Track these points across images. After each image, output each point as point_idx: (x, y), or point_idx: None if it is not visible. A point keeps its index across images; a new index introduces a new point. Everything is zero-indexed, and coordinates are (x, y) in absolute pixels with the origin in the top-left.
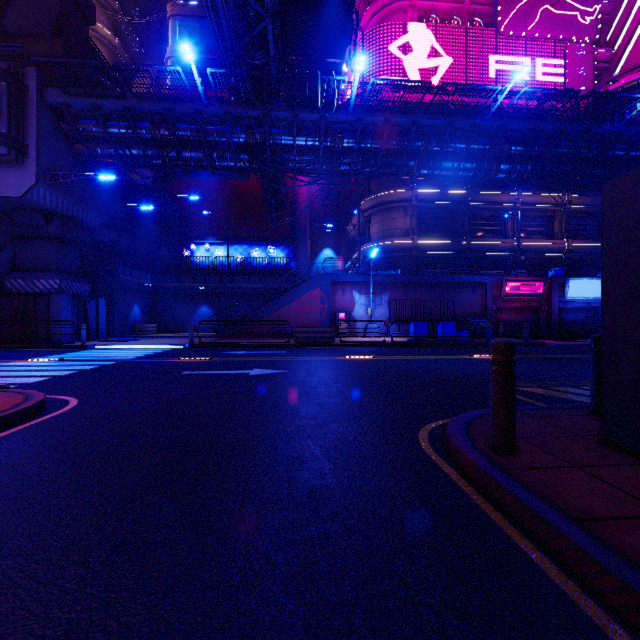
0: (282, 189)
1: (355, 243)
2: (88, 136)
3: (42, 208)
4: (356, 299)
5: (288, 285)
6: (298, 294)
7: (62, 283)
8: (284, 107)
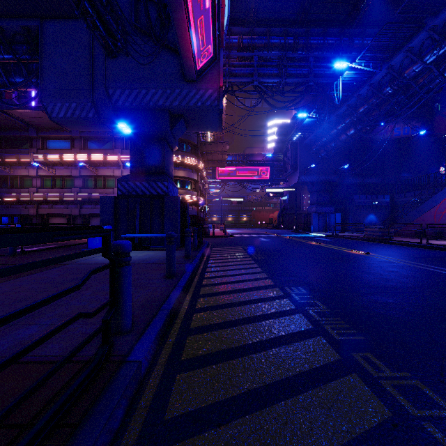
0: None
1: None
2: (316, 149)
3: (308, 182)
4: None
5: None
6: (436, 201)
7: (316, 208)
8: (352, 96)
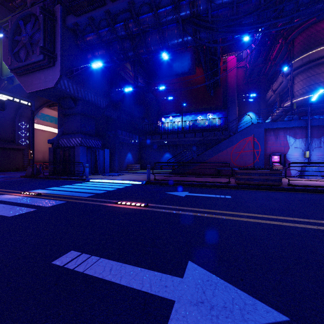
0: (218, 72)
1: (273, 106)
2: (91, 45)
3: (70, 95)
4: (290, 143)
5: (223, 137)
6: (233, 141)
7: (82, 140)
8: None
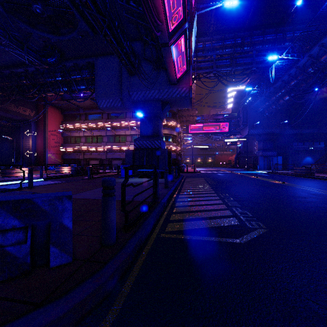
0: None
1: None
2: (261, 110)
3: (256, 134)
4: None
5: None
6: None
7: (262, 153)
8: (284, 74)
